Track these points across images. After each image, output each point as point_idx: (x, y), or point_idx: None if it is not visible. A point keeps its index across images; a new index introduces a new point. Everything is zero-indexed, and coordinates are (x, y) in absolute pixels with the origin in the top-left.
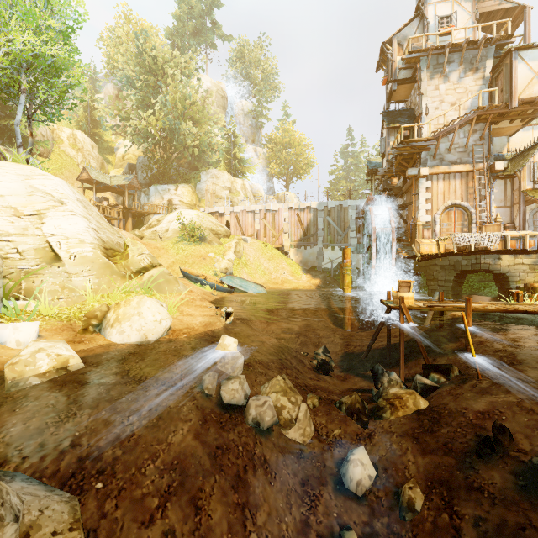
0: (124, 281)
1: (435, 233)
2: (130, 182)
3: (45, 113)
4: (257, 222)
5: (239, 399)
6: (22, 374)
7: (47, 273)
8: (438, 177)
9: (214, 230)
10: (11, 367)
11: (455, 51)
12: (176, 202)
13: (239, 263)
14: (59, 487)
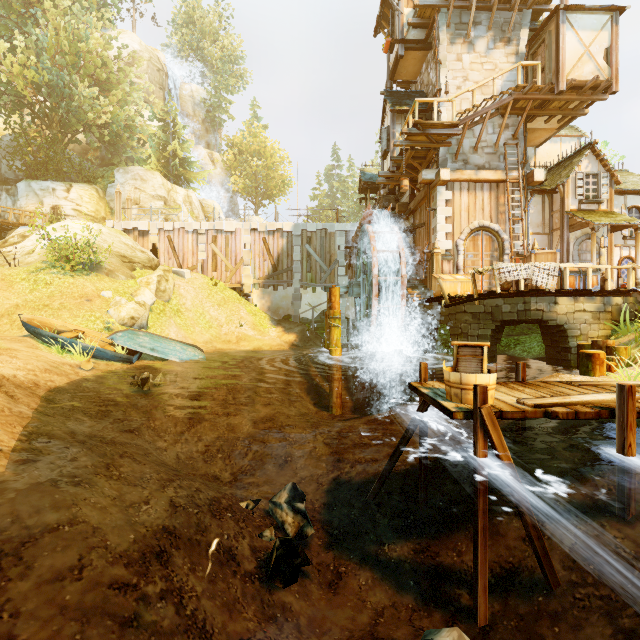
0: None
1: (457, 266)
2: None
3: None
4: (202, 248)
5: None
6: None
7: None
8: (461, 187)
9: (127, 256)
10: None
11: (483, 8)
12: (68, 210)
13: (164, 309)
14: None
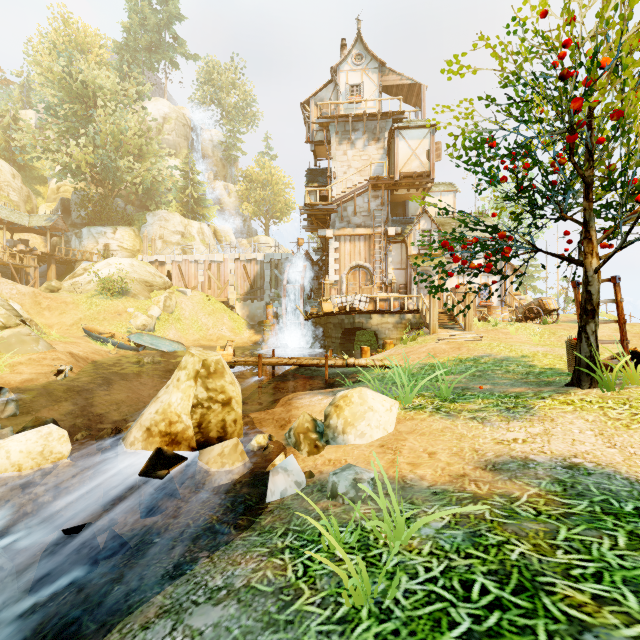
0: None
1: (342, 292)
2: (54, 224)
3: None
4: (201, 273)
5: None
6: None
7: None
8: (345, 239)
9: (149, 282)
10: None
11: (359, 121)
12: (115, 247)
13: (168, 319)
14: None
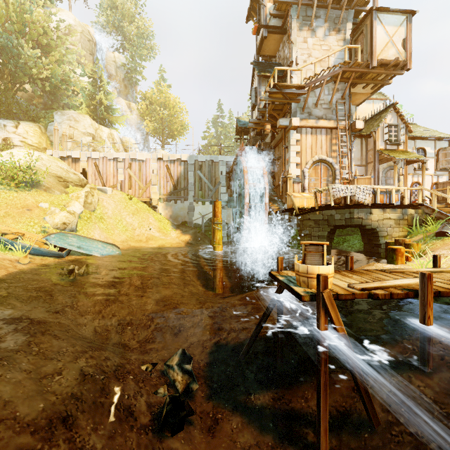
0: None
1: (304, 187)
2: None
3: None
4: (121, 171)
5: None
6: None
7: None
8: (307, 131)
9: (62, 177)
10: None
11: (321, 6)
12: (16, 142)
13: (90, 217)
14: None
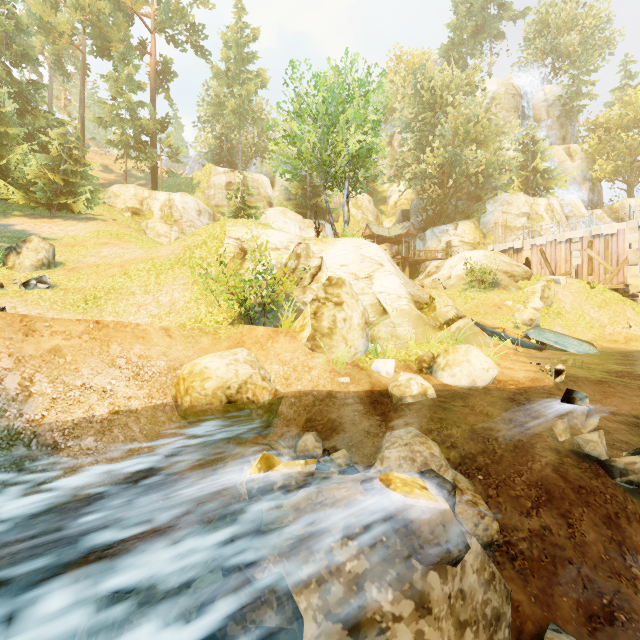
0: (435, 331)
1: None
2: (407, 230)
3: (356, 188)
4: (576, 254)
5: (598, 453)
6: (404, 393)
7: (380, 324)
8: None
9: (508, 272)
10: (398, 387)
11: None
12: (456, 243)
13: (547, 312)
14: (453, 468)
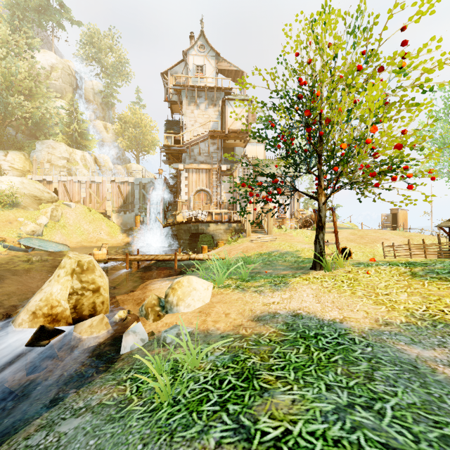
0: None
1: (190, 207)
2: None
3: None
4: (83, 190)
5: None
6: None
7: None
8: (193, 171)
9: (38, 196)
10: None
11: (202, 90)
12: (6, 167)
13: (55, 226)
14: None
